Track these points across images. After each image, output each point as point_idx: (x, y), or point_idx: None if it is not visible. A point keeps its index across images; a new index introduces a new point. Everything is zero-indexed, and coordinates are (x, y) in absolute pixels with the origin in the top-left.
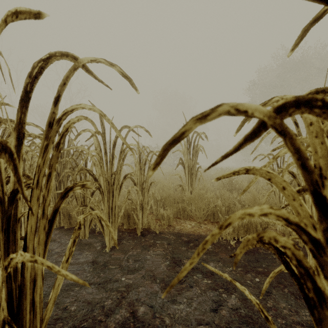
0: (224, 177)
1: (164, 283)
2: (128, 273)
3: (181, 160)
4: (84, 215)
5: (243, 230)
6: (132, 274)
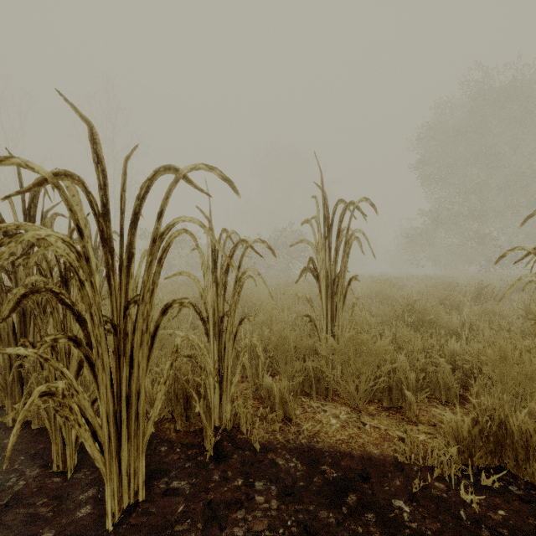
0: None
1: None
2: None
3: (312, 261)
4: None
5: (483, 448)
6: None
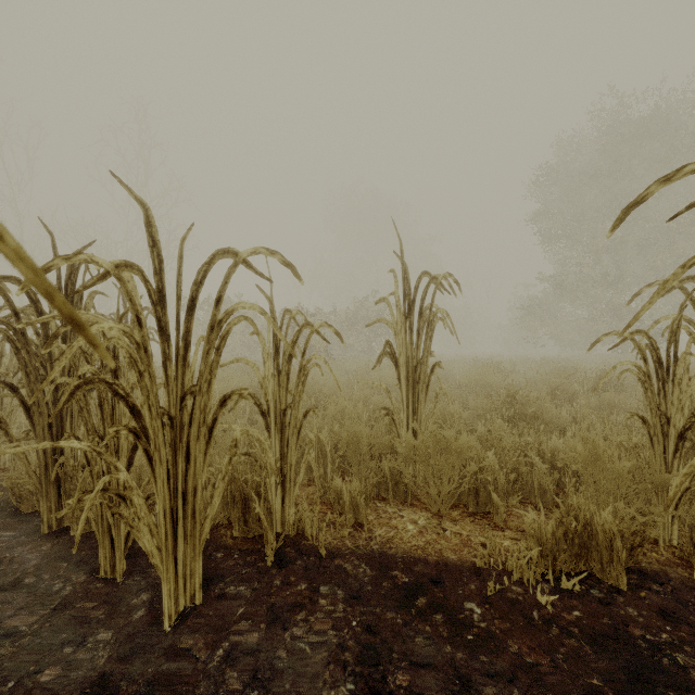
0: None
1: None
2: None
3: (389, 346)
4: None
5: (568, 551)
6: None
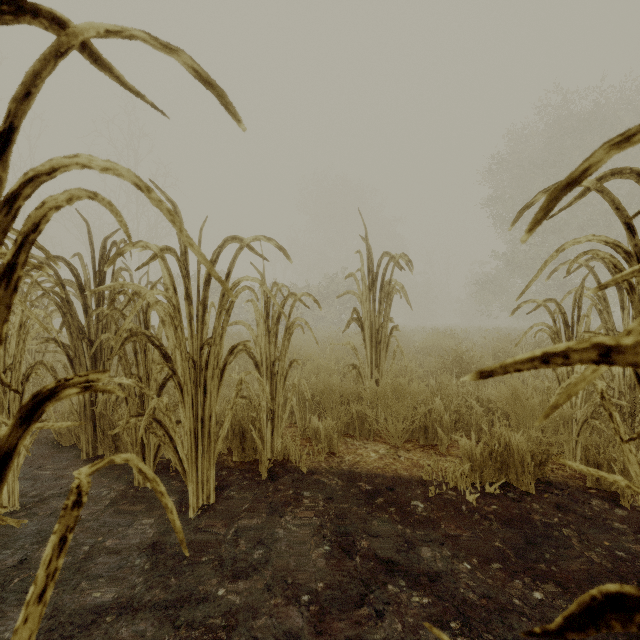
0: (508, 370)
1: (317, 603)
2: (235, 576)
3: (356, 312)
4: (92, 467)
5: (492, 467)
6: (243, 579)
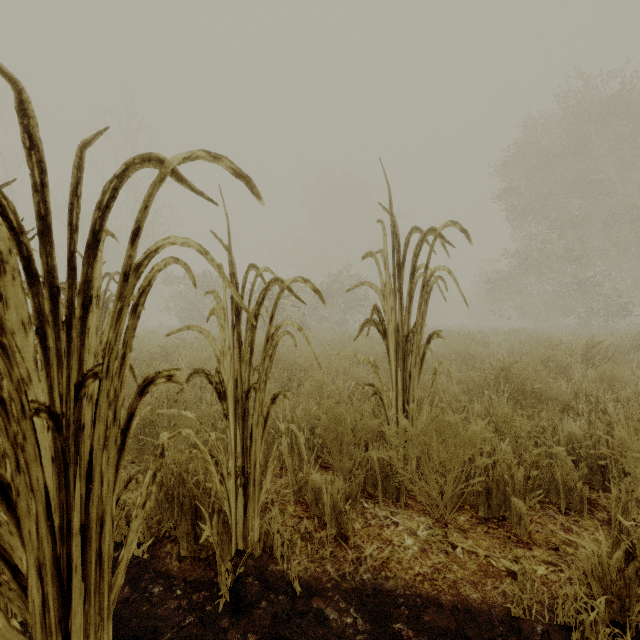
0: None
1: None
2: None
3: (377, 311)
4: None
5: None
6: None
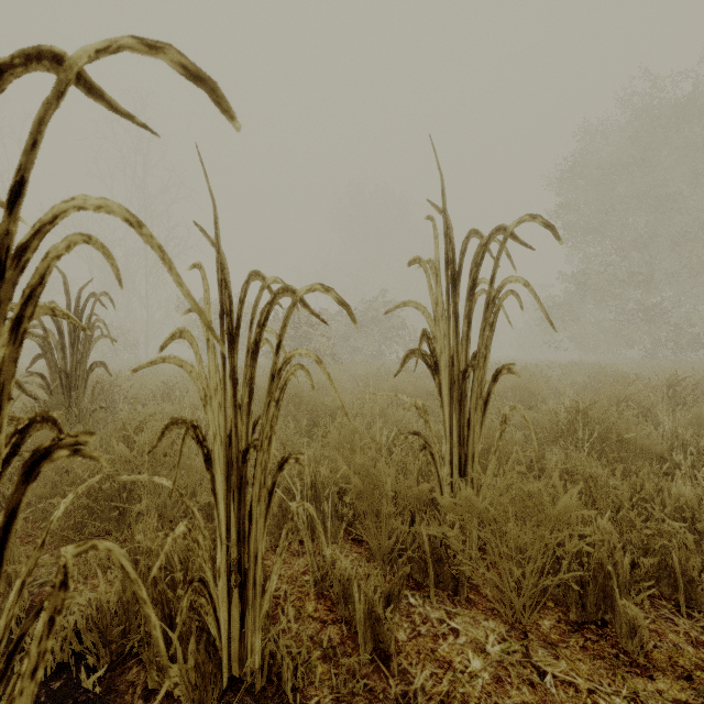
0: None
1: None
2: None
3: (427, 338)
4: None
5: None
6: None
